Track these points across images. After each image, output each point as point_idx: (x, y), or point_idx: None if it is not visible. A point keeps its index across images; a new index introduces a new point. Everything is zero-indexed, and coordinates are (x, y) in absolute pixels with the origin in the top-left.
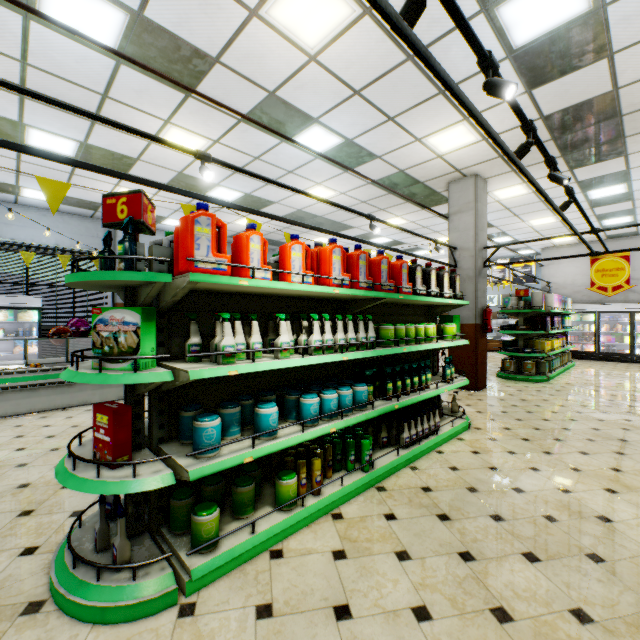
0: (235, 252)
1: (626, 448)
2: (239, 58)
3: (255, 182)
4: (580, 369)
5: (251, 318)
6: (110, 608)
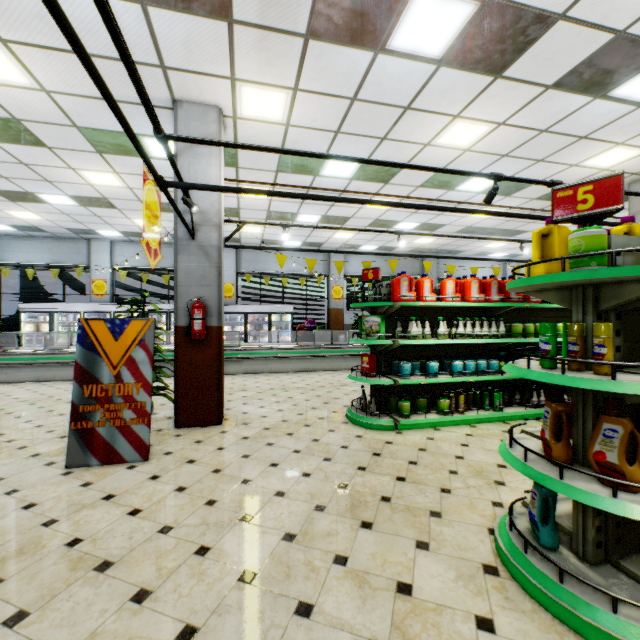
0: (417, 288)
1: None
2: (418, 162)
3: (429, 215)
4: None
5: (425, 319)
6: (372, 424)
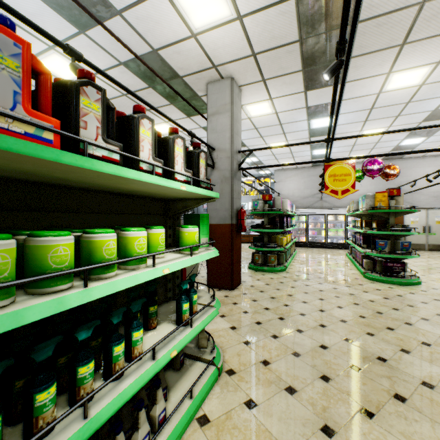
0: None
1: (397, 380)
2: None
3: None
4: (301, 255)
5: None
6: None
